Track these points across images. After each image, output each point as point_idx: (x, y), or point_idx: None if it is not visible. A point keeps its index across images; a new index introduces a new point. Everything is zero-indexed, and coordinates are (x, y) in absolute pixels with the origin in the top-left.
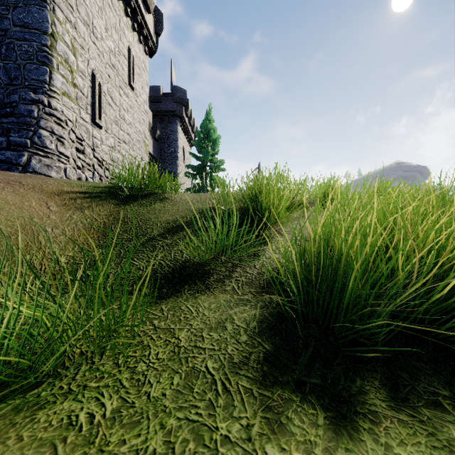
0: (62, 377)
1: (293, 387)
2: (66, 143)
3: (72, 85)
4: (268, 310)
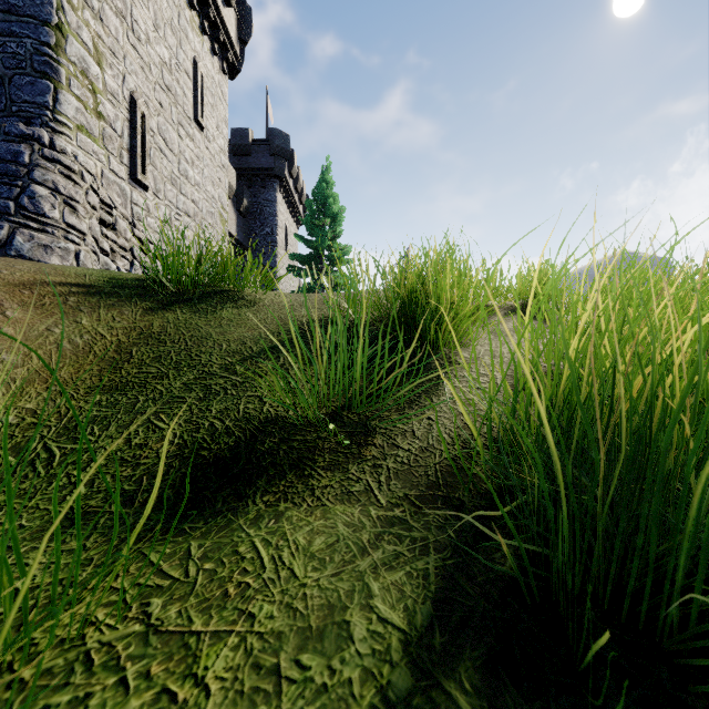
0: None
1: None
2: (80, 209)
3: (96, 115)
4: (457, 556)
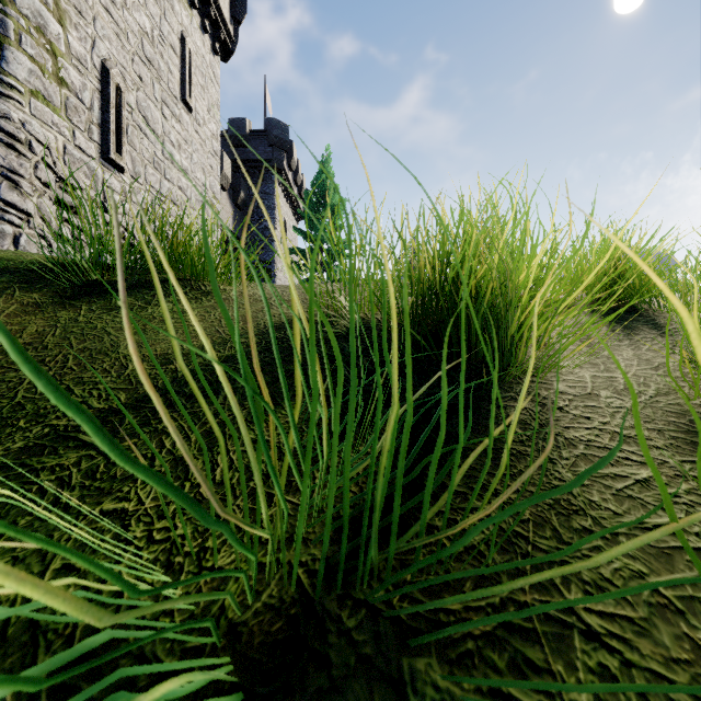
0: None
1: None
2: (25, 185)
3: (56, 81)
4: None
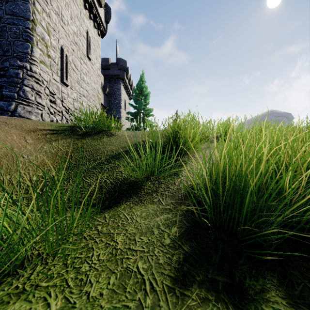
0: (20, 277)
1: (208, 285)
2: (42, 96)
3: (47, 56)
4: (185, 217)
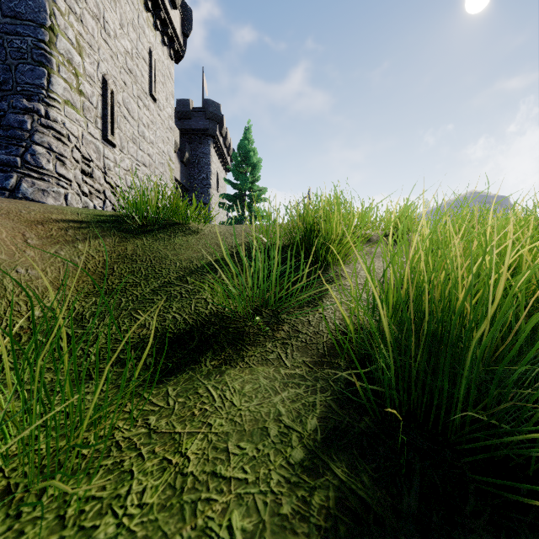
0: None
1: None
2: (68, 163)
3: (78, 92)
4: (334, 395)
